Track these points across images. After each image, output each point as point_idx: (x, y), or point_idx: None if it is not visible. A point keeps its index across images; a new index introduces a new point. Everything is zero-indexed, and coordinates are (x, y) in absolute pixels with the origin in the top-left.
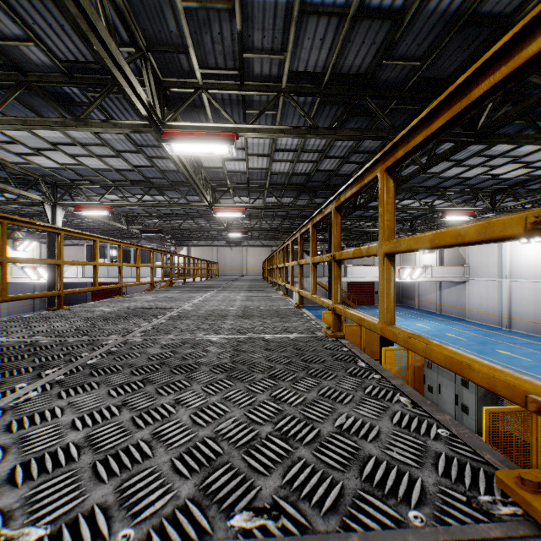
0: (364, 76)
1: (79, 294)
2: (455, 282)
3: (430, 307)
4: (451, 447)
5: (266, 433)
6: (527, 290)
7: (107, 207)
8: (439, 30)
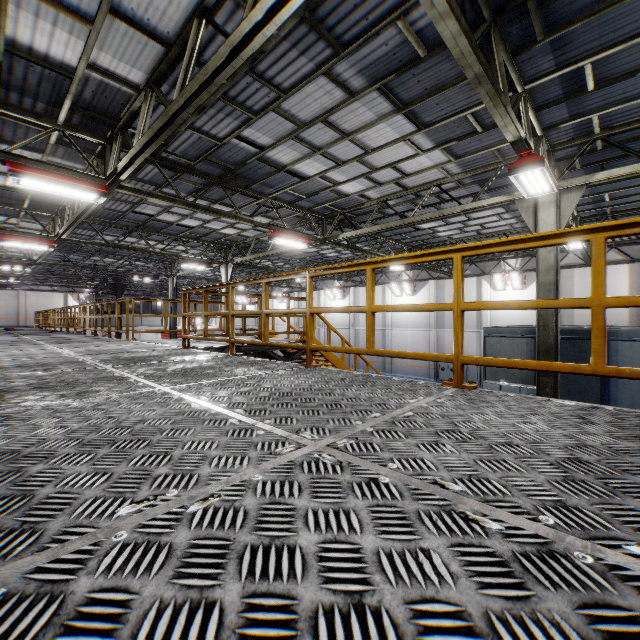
0: None
1: None
2: None
3: None
4: None
5: None
6: None
7: None
8: None
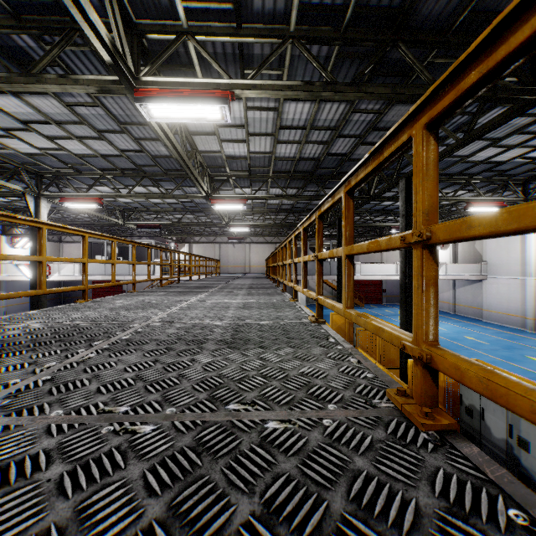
0: (399, 10)
1: (79, 292)
2: (470, 280)
3: (443, 306)
4: None
5: None
6: None
7: (96, 198)
8: None
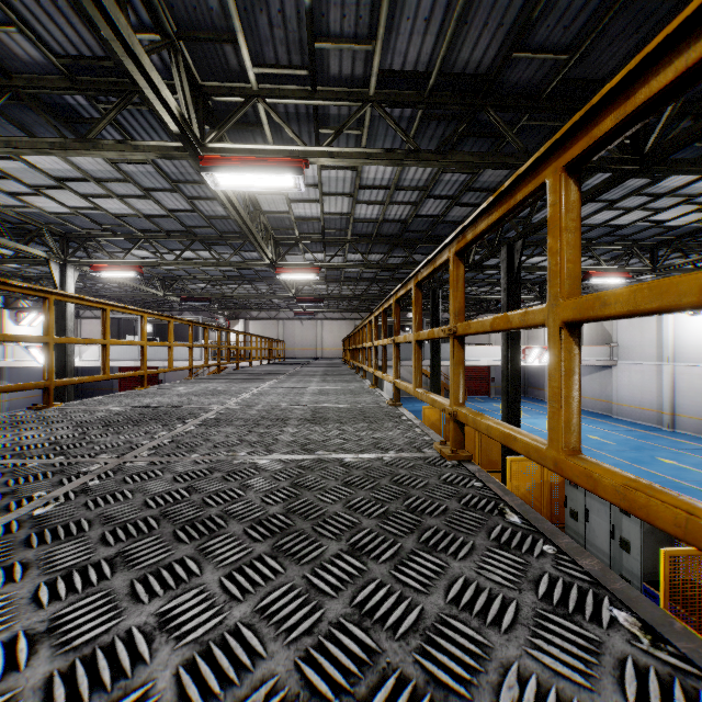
0: (486, 77)
1: (102, 382)
2: (598, 367)
3: None
4: None
5: None
6: (697, 377)
7: (135, 266)
8: (597, 4)
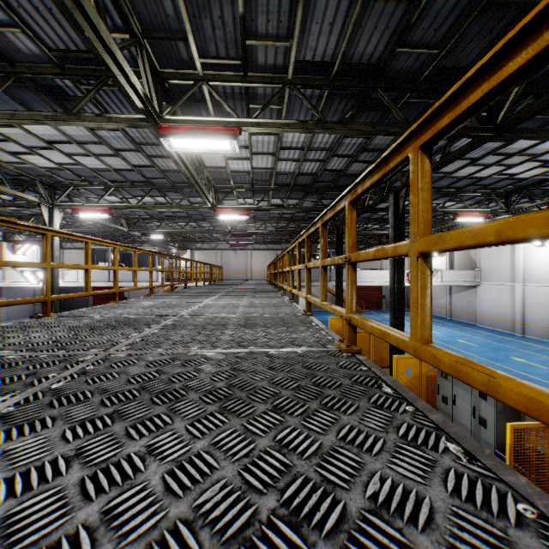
0: (376, 66)
1: (80, 299)
2: (465, 287)
3: (440, 312)
4: (548, 542)
5: (268, 510)
6: (542, 295)
7: (106, 209)
8: (459, 12)
